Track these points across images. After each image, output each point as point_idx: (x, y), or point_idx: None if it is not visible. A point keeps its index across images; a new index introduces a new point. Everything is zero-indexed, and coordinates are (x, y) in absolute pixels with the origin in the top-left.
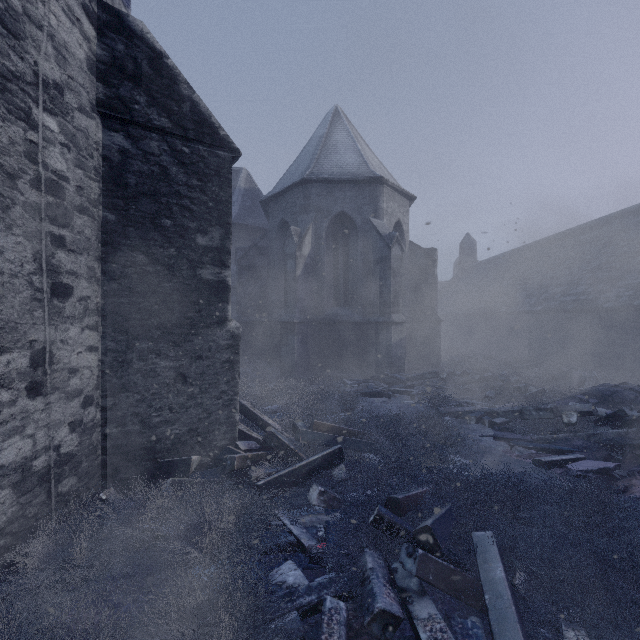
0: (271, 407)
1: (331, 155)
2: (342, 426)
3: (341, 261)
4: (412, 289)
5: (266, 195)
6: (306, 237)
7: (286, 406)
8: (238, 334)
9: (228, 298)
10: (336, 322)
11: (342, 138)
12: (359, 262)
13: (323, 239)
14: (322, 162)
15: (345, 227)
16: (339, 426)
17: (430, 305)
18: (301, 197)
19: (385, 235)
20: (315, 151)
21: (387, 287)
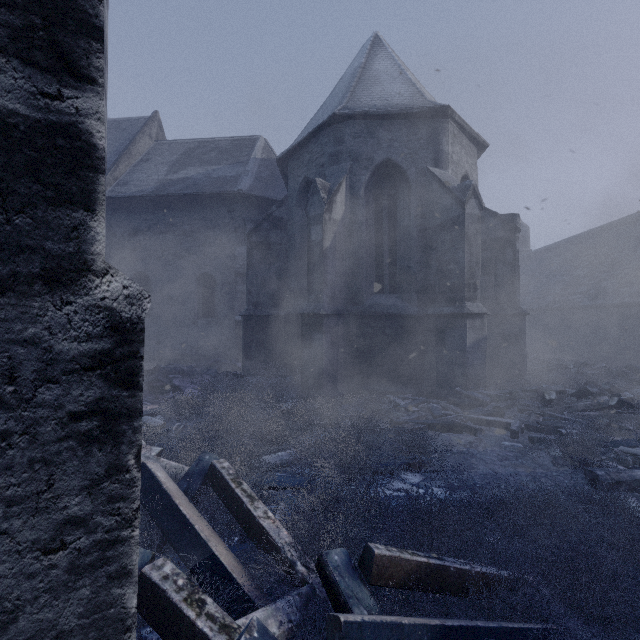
0: (282, 454)
1: (371, 86)
2: (444, 562)
3: (386, 231)
4: (482, 271)
5: (284, 151)
6: (338, 194)
7: (307, 454)
8: (135, 319)
9: (92, 192)
10: (380, 315)
11: (385, 67)
12: (412, 230)
13: (361, 198)
14: (359, 95)
15: (391, 183)
16: (437, 563)
17: (509, 292)
18: (330, 142)
19: (453, 187)
20: (349, 84)
21: (458, 262)
